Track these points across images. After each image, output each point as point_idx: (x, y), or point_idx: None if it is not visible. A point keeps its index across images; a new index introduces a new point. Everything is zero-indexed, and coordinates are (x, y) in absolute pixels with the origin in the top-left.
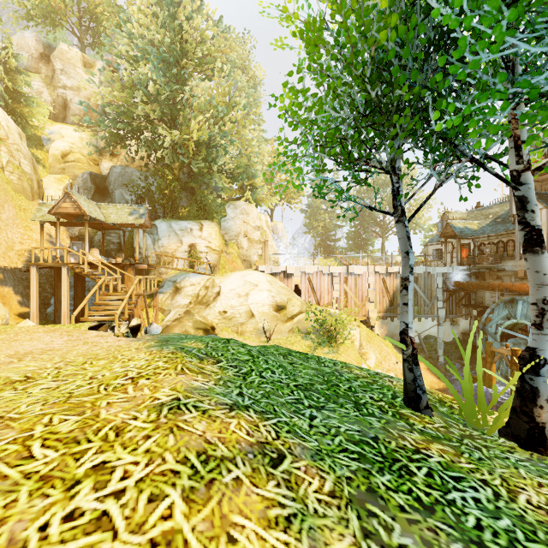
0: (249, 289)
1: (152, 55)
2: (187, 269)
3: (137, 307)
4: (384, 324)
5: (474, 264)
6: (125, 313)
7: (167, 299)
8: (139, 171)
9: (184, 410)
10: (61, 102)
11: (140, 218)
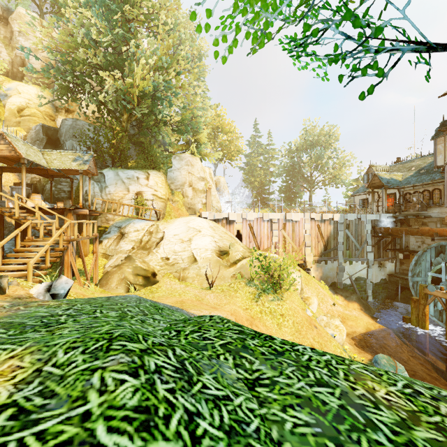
0: (192, 235)
1: None
2: (133, 215)
3: (67, 254)
4: (319, 267)
5: (400, 211)
6: (46, 261)
7: (111, 244)
8: (91, 124)
9: None
10: (19, 62)
11: (84, 164)
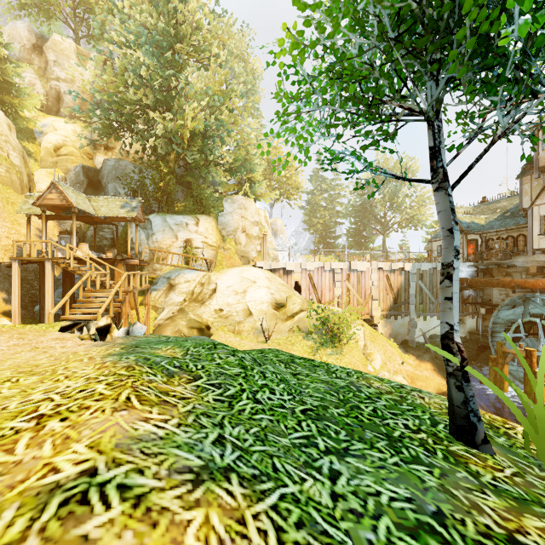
0: (247, 286)
1: (145, 38)
2: (183, 265)
3: (125, 305)
4: (388, 323)
5: (482, 260)
6: (110, 311)
7: (161, 296)
8: (134, 164)
9: (93, 504)
10: (54, 94)
11: (132, 211)
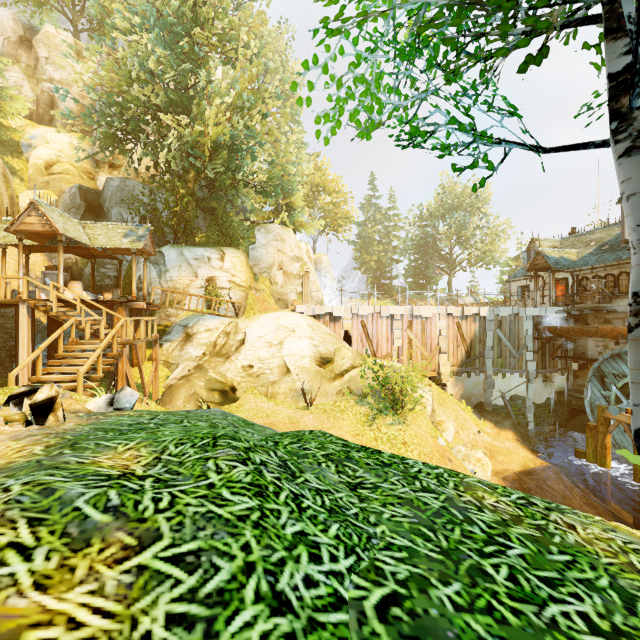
0: (284, 336)
1: (153, 20)
2: (204, 310)
3: (122, 361)
4: (459, 382)
5: (573, 304)
6: (98, 370)
7: (175, 349)
8: (144, 185)
9: None
10: (46, 99)
11: (138, 241)
